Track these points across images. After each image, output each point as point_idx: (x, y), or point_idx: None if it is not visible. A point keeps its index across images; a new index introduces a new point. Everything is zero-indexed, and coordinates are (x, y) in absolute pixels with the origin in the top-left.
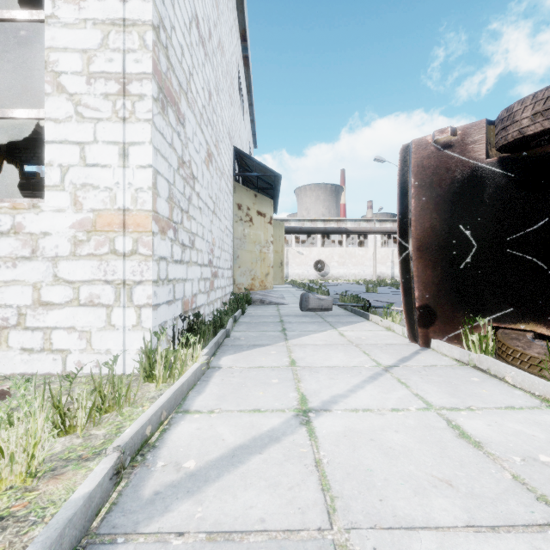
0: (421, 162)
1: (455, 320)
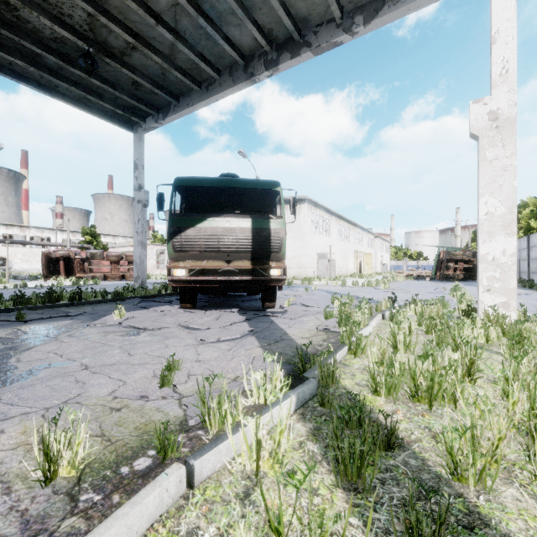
0: (45, 255)
1: (51, 277)
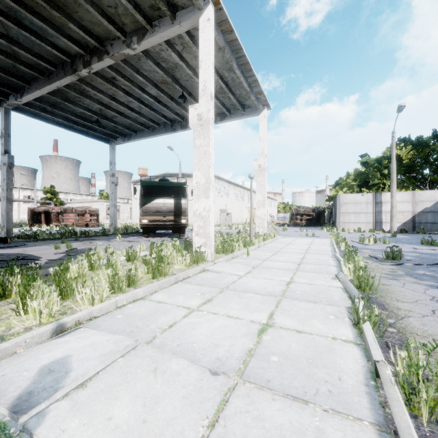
0: (30, 210)
1: (34, 225)
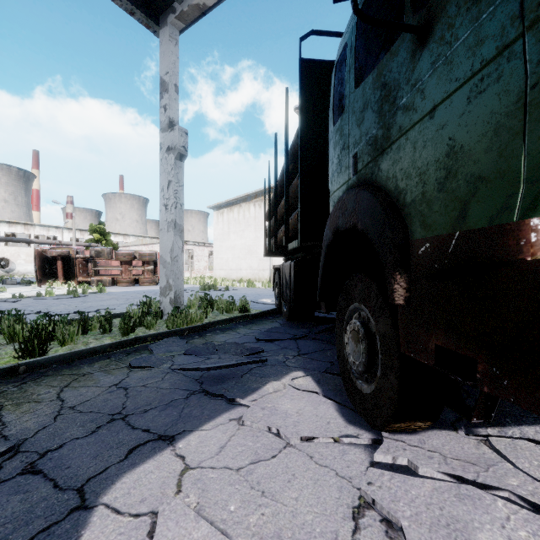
0: (38, 253)
1: (46, 281)
